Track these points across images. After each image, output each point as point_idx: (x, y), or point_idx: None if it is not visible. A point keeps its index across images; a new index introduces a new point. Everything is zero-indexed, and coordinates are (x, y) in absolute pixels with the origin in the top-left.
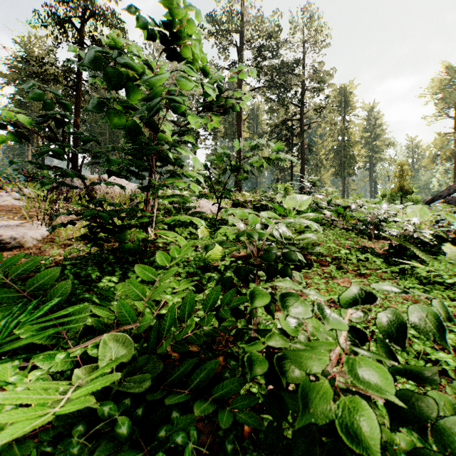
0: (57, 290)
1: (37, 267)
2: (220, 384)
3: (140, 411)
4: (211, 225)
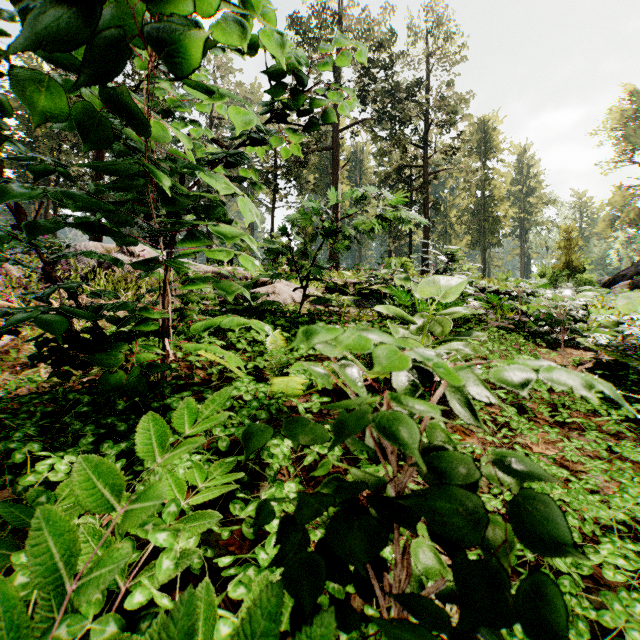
0: None
1: None
2: None
3: None
4: (290, 325)
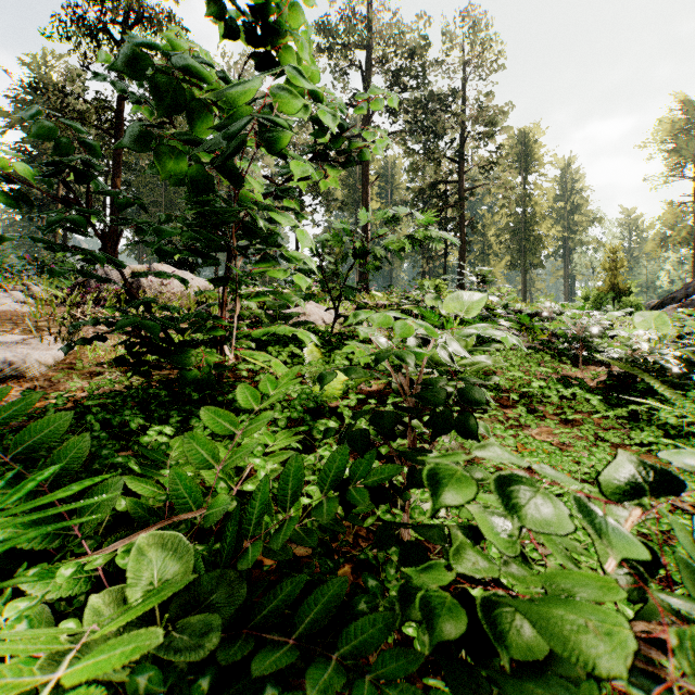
0: (65, 452)
1: (44, 410)
2: (351, 626)
3: (205, 682)
4: (324, 342)
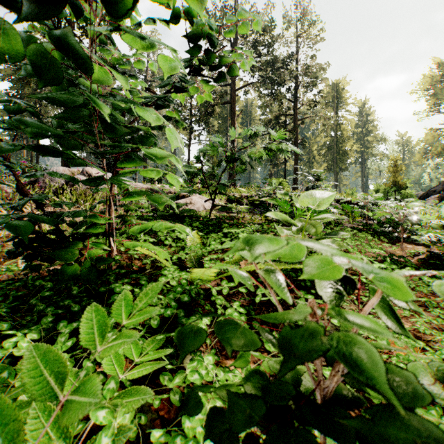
0: None
1: None
2: None
3: None
4: (203, 227)
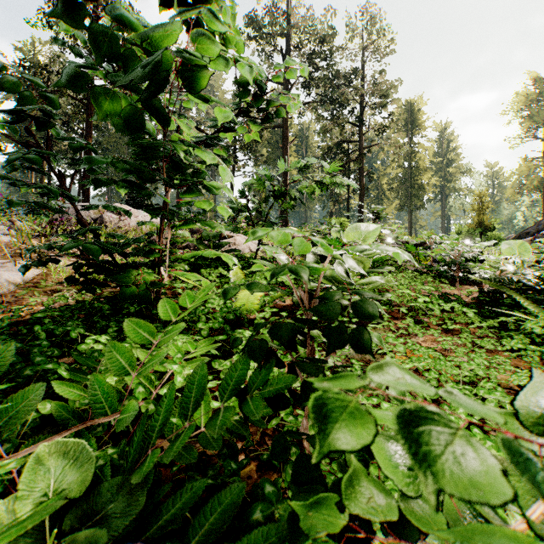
0: None
1: None
2: (244, 538)
3: None
4: (248, 266)
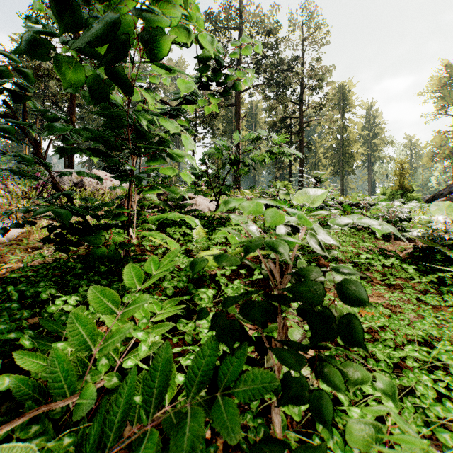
0: None
1: None
2: None
3: None
4: (208, 224)
